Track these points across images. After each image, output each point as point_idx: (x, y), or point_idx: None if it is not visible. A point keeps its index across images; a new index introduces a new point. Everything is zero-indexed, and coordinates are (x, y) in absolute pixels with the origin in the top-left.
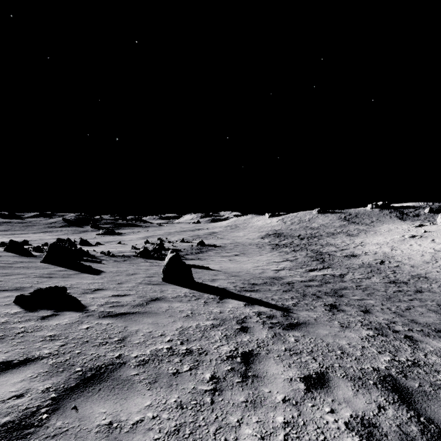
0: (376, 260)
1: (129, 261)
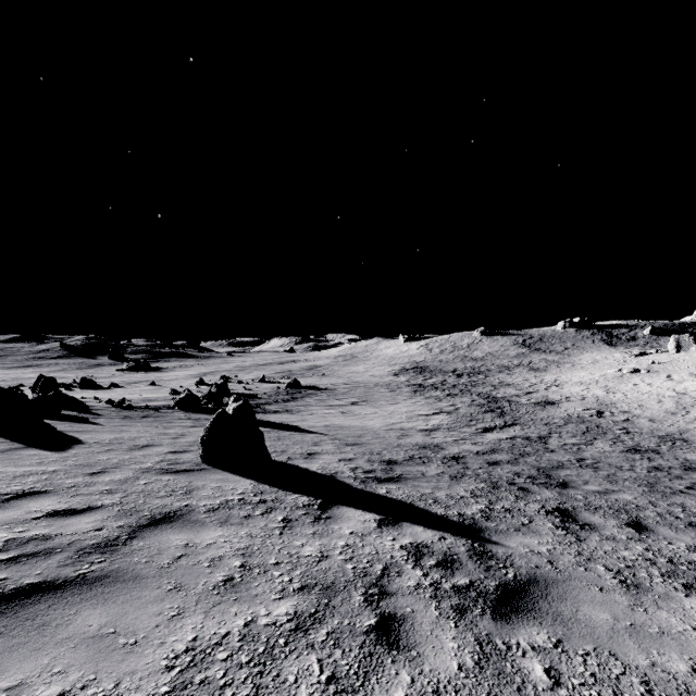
0: (589, 411)
1: (153, 417)
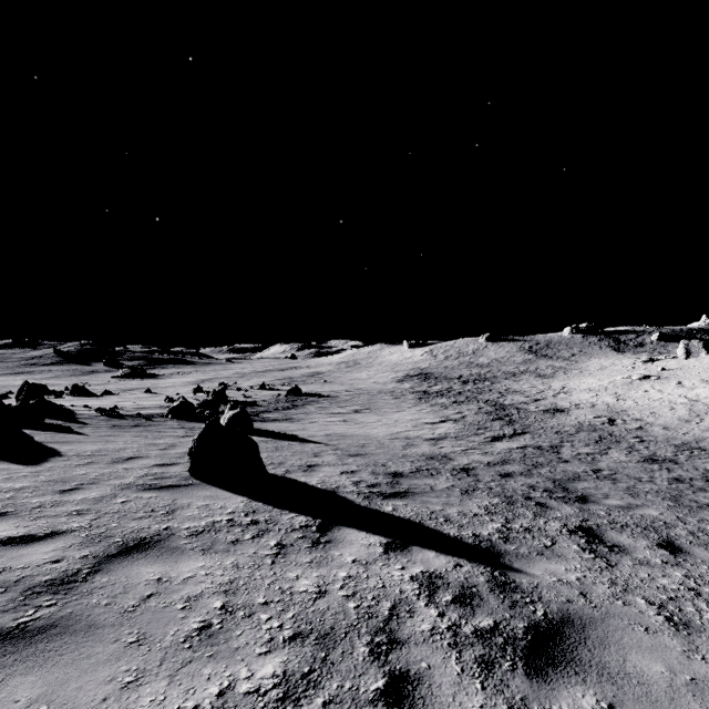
0: (600, 418)
1: (144, 427)
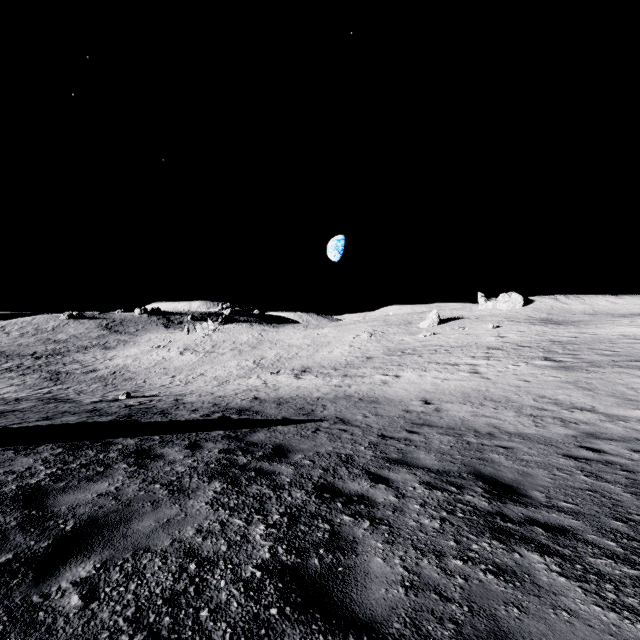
0: (111, 372)
1: None
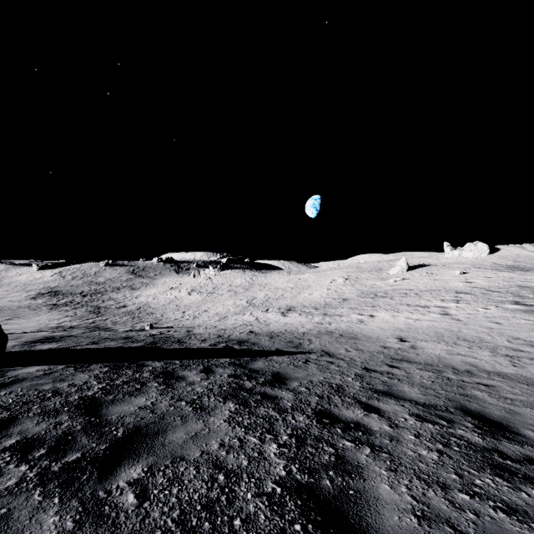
0: (137, 308)
1: None
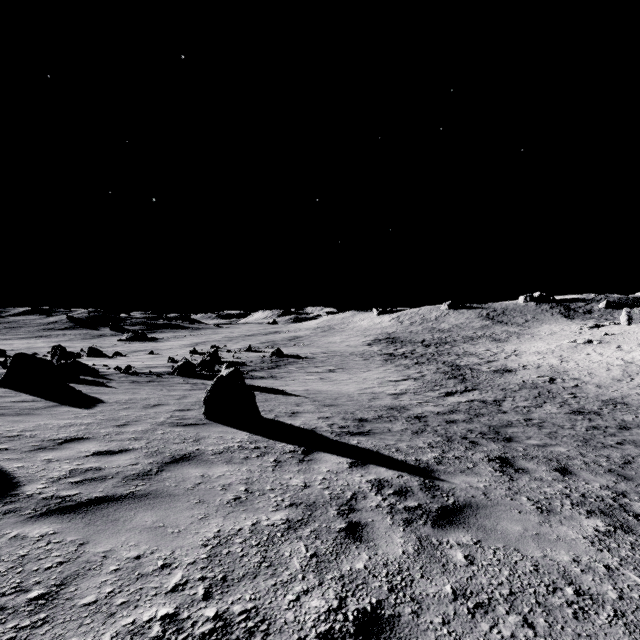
0: (543, 377)
1: (157, 382)
